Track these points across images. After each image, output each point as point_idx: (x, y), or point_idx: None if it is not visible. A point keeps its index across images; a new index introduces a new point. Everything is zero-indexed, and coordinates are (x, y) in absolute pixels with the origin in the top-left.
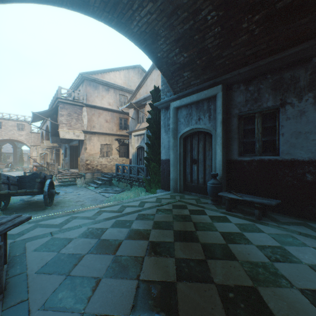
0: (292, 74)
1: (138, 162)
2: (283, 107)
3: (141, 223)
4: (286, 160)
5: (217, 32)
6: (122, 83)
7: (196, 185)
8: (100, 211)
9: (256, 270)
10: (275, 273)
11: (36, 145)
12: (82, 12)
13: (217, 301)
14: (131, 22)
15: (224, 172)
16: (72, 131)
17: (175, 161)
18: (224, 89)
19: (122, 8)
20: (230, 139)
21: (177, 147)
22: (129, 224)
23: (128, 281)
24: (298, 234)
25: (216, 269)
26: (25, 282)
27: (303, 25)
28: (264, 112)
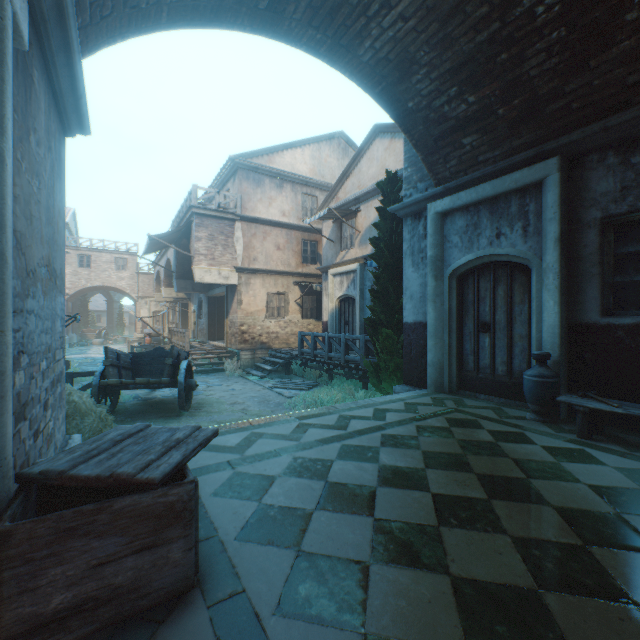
0: None
1: (343, 329)
2: None
3: (397, 454)
4: None
5: (556, 40)
6: (308, 171)
7: (488, 378)
8: (302, 424)
9: None
10: None
11: (147, 297)
12: (268, 34)
13: None
14: (359, 42)
15: (564, 351)
16: (216, 268)
17: (437, 326)
18: (564, 166)
19: (345, 16)
20: (580, 277)
21: (443, 297)
22: (373, 455)
23: (427, 576)
24: None
25: (622, 572)
26: (224, 556)
27: None
28: None
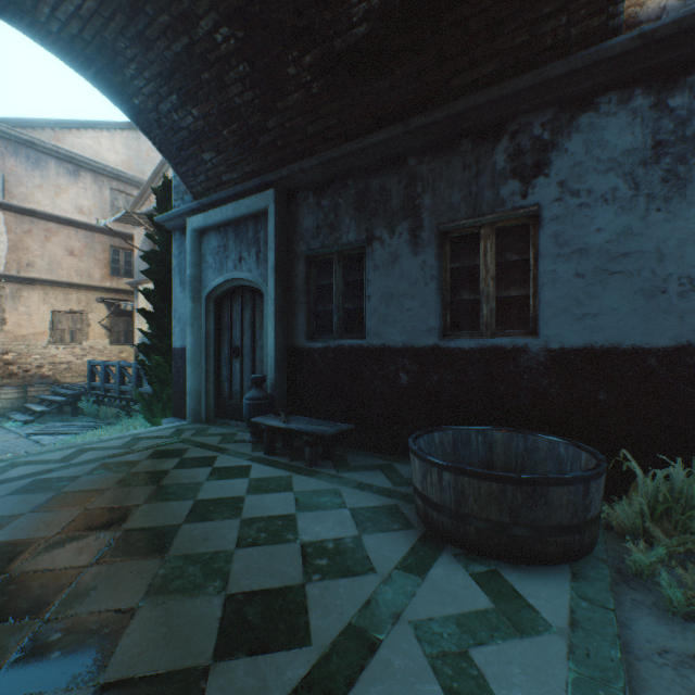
0: (382, 184)
1: None
2: (370, 246)
3: (13, 502)
4: (374, 347)
5: (245, 74)
6: (120, 163)
7: (238, 404)
8: None
9: (180, 572)
10: (217, 571)
11: None
12: None
13: (2, 658)
14: (33, 4)
15: (283, 374)
16: None
17: (196, 351)
18: (283, 199)
19: None
20: (294, 305)
21: (202, 321)
22: None
23: None
24: (354, 486)
25: (86, 585)
26: None
27: (385, 93)
28: (347, 252)
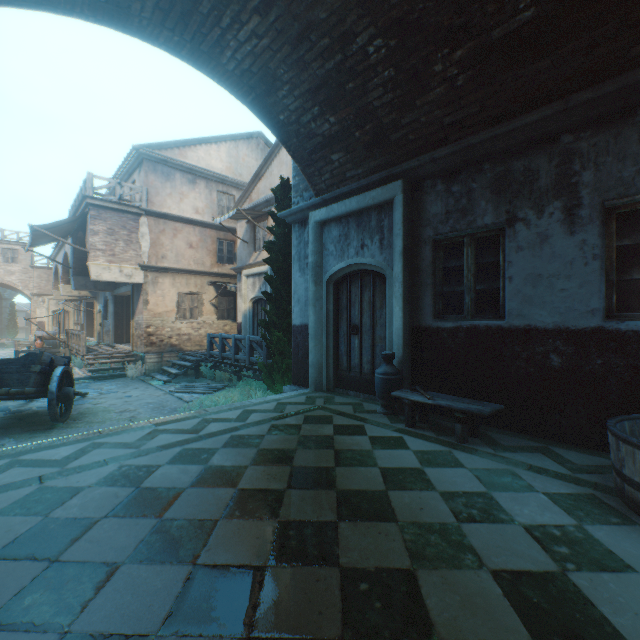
0: (526, 165)
1: (256, 330)
2: (511, 227)
3: (232, 454)
4: (516, 327)
5: (389, 78)
6: (224, 169)
7: (357, 376)
8: (156, 430)
9: (424, 539)
10: (459, 544)
11: (45, 295)
12: (118, 28)
13: (335, 599)
14: (220, 51)
15: (408, 351)
16: (117, 265)
17: (317, 328)
18: (408, 189)
19: (199, 23)
20: (419, 286)
21: (322, 302)
22: (207, 457)
23: (173, 567)
24: (527, 468)
25: (350, 540)
26: None
27: (542, 74)
28: (479, 235)
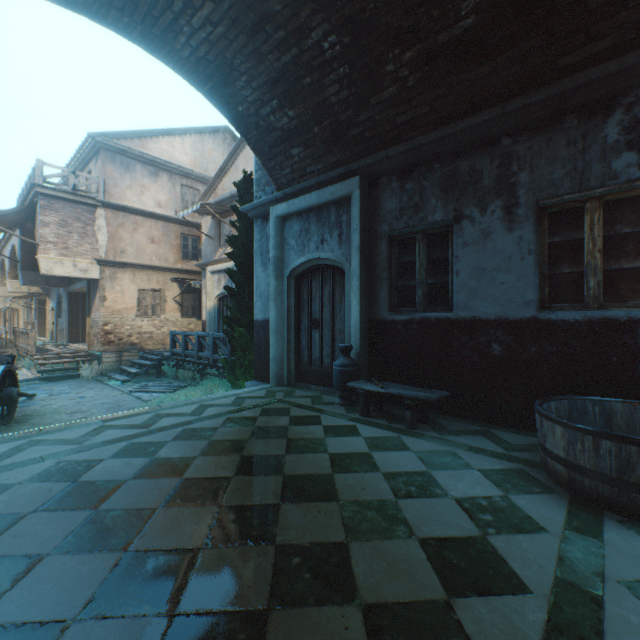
0: (471, 165)
1: (221, 328)
2: (458, 224)
3: (181, 446)
4: (462, 319)
5: (344, 75)
6: (189, 162)
7: (318, 370)
8: (103, 426)
9: (362, 515)
10: (393, 517)
11: None
12: (60, 3)
13: (266, 573)
14: (174, 36)
15: (366, 343)
16: (70, 259)
17: (279, 323)
18: (366, 185)
19: (150, 5)
20: (376, 280)
21: (284, 296)
22: (154, 450)
23: (102, 555)
24: (467, 449)
25: (289, 520)
26: None
27: (483, 79)
28: (430, 231)
